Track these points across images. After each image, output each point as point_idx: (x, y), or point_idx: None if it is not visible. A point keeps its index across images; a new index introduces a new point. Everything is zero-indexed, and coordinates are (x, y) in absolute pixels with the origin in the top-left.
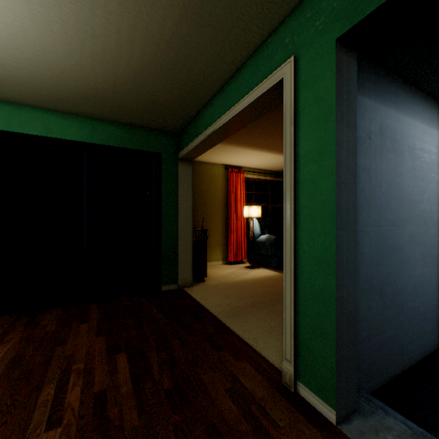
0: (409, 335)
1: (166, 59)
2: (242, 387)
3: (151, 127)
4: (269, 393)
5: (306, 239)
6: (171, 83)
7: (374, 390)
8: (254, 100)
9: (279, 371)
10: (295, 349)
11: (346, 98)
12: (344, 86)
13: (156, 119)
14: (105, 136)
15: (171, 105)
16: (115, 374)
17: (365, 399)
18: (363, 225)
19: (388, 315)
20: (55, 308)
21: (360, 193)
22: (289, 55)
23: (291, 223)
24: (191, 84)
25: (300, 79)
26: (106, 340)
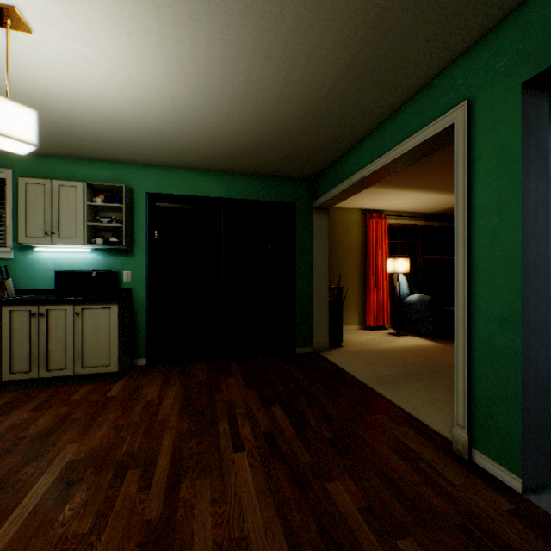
0: None
1: (317, 113)
2: (407, 448)
3: (285, 176)
4: (438, 456)
5: (484, 295)
6: (317, 133)
7: None
8: (416, 145)
9: (448, 440)
10: (470, 414)
11: (534, 143)
12: (532, 131)
13: (293, 167)
14: (241, 190)
15: (312, 153)
16: (276, 421)
17: None
18: None
19: None
20: (198, 361)
21: None
22: (461, 98)
23: (464, 279)
24: (338, 131)
25: (476, 125)
26: (256, 393)
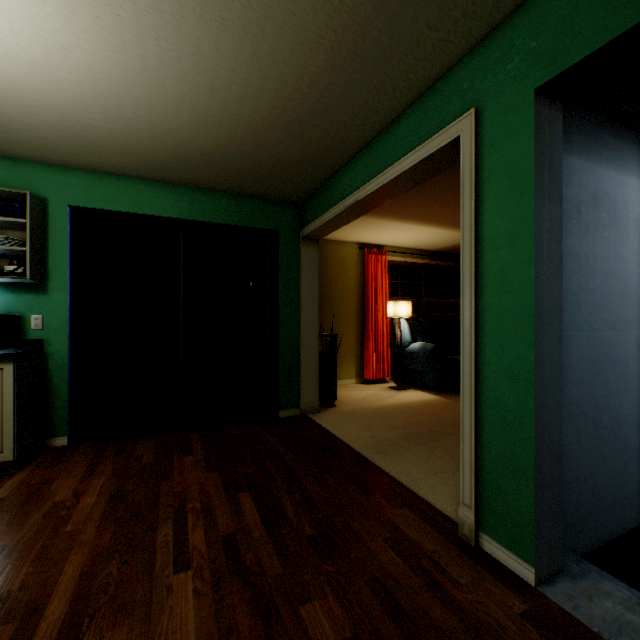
0: (635, 482)
1: (299, 112)
2: (406, 538)
3: (265, 196)
4: (442, 546)
5: (493, 346)
6: (301, 140)
7: (584, 553)
8: (417, 163)
9: (453, 521)
10: (477, 491)
11: (548, 164)
12: (545, 149)
13: (274, 185)
14: (207, 210)
15: (296, 168)
16: (241, 516)
17: (574, 559)
18: (570, 328)
19: (605, 453)
20: (147, 436)
21: (565, 285)
22: (467, 106)
23: (471, 327)
24: (327, 141)
25: (484, 139)
26: (221, 476)
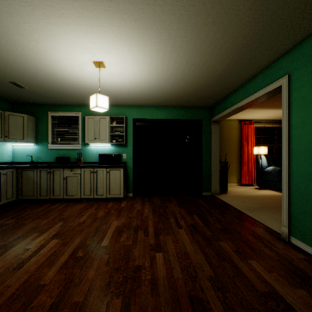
0: None
1: (214, 80)
2: (257, 234)
3: (196, 106)
4: (272, 239)
5: (295, 165)
6: (213, 88)
7: None
8: (264, 94)
9: (279, 233)
10: (289, 220)
11: None
12: None
13: (201, 102)
14: (175, 115)
15: (211, 96)
16: (195, 220)
17: None
18: None
19: None
20: (155, 196)
21: None
22: (285, 73)
23: (286, 158)
24: (224, 86)
25: (291, 86)
26: (184, 210)
